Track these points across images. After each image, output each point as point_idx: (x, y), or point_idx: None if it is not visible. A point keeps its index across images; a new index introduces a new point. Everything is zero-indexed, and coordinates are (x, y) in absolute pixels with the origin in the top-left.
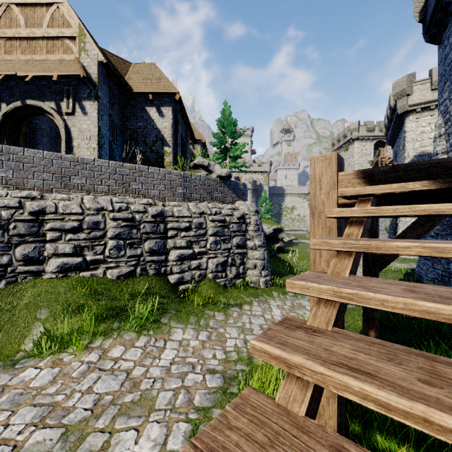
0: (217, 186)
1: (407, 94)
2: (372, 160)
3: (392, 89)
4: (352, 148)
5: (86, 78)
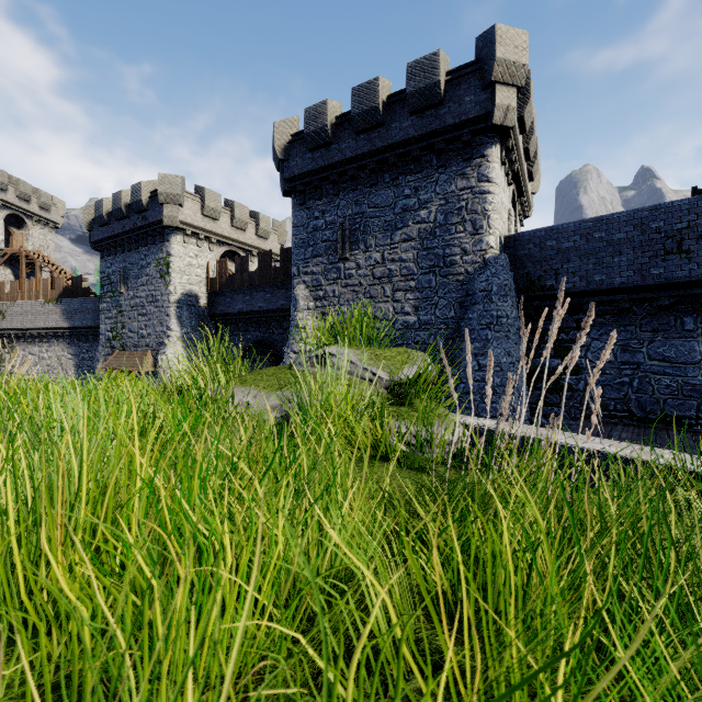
0: None
1: (180, 204)
2: (3, 248)
3: (159, 182)
4: None
5: None
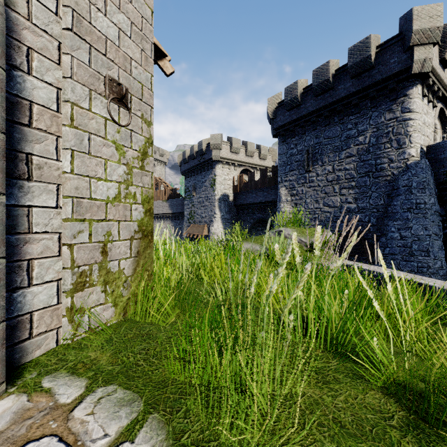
0: None
1: (220, 148)
2: None
3: (210, 139)
4: None
5: None
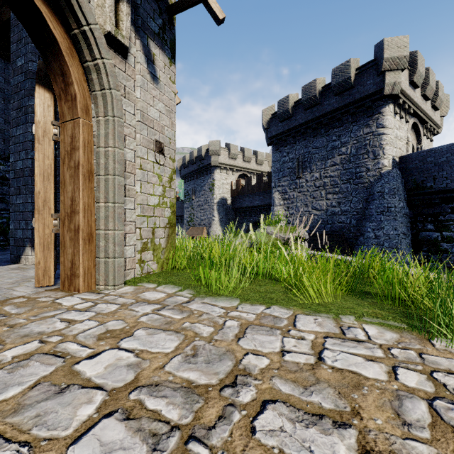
0: None
1: (219, 154)
2: None
3: (209, 145)
4: None
5: (192, 3)
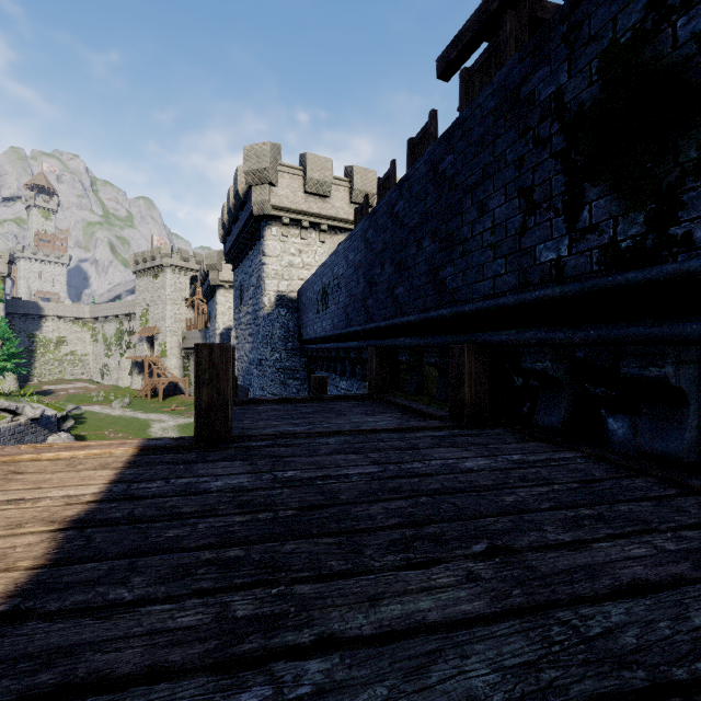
0: (29, 429)
1: (218, 270)
2: (188, 298)
3: (205, 258)
4: (164, 278)
5: None
